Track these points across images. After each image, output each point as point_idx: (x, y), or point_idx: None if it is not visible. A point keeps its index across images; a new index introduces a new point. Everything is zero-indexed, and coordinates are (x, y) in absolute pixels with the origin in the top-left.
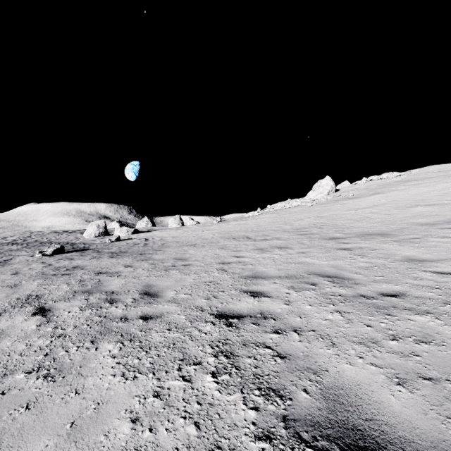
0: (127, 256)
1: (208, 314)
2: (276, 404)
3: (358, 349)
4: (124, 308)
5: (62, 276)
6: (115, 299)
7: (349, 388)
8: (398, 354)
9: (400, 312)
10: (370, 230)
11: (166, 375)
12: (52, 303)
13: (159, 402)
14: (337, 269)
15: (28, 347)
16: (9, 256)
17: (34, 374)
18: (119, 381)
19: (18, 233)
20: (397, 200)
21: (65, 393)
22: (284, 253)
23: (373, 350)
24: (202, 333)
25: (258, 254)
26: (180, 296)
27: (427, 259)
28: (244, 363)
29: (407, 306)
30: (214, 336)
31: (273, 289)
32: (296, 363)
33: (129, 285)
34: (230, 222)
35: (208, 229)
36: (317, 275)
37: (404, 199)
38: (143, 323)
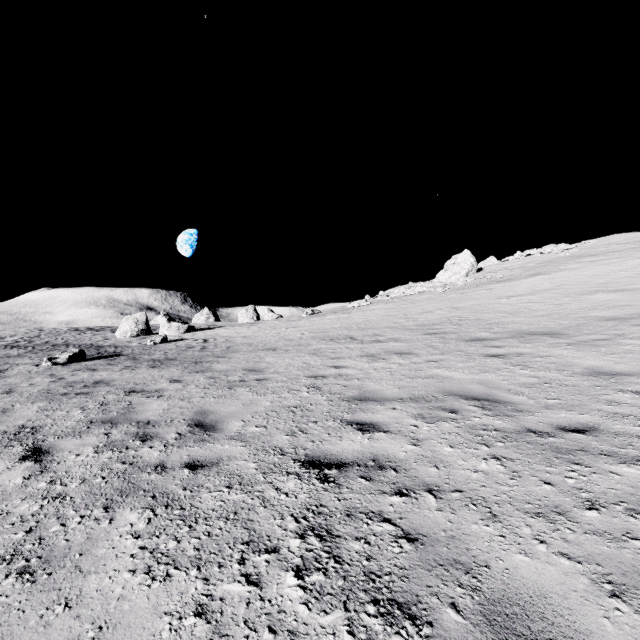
0: (175, 366)
1: (291, 461)
2: (405, 635)
3: (535, 526)
4: (162, 449)
5: (76, 396)
6: (150, 434)
7: (530, 603)
8: (604, 536)
9: (595, 459)
10: (531, 328)
11: (219, 572)
12: (54, 440)
13: (204, 627)
14: (487, 387)
15: (3, 516)
16: (4, 366)
17: (3, 568)
18: (140, 583)
19: (22, 331)
20: (568, 284)
21: (47, 606)
22: (406, 361)
23: (561, 528)
24: (281, 494)
25: (367, 363)
26: (250, 429)
27: (622, 372)
28: (349, 550)
29: (605, 450)
30: (300, 499)
31: (391, 420)
32: (435, 551)
33: (173, 411)
34: (325, 315)
35: (294, 325)
36: (458, 396)
37: (577, 282)
38: (189, 474)
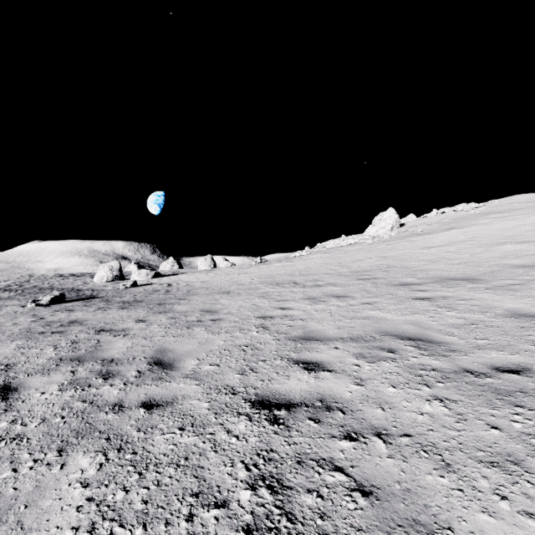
0: (141, 307)
1: (242, 400)
2: None
3: (492, 478)
4: (122, 387)
5: (51, 335)
6: (112, 372)
7: None
8: None
9: None
10: (451, 274)
11: (166, 531)
12: (24, 377)
13: None
14: (419, 327)
15: None
16: None
17: None
18: None
19: (15, 277)
20: (480, 236)
21: None
22: (343, 304)
23: (520, 481)
24: (232, 437)
25: (309, 305)
26: (204, 368)
27: None
28: (302, 505)
29: None
30: (251, 443)
31: (334, 359)
32: (391, 508)
33: (136, 350)
34: (272, 263)
35: (245, 272)
36: (393, 336)
37: (487, 234)
38: (144, 414)
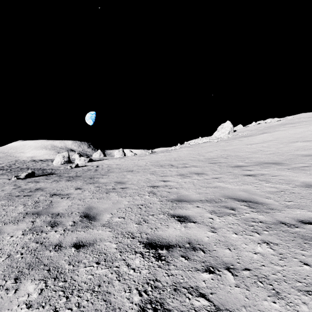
0: (79, 180)
1: (138, 242)
2: None
3: (310, 304)
4: (62, 232)
5: (23, 197)
6: (57, 222)
7: None
8: None
9: None
10: (265, 160)
11: None
12: (1, 225)
13: None
14: (248, 193)
15: None
16: None
17: None
18: None
19: (6, 161)
20: (281, 137)
21: None
22: (201, 178)
23: None
24: (130, 269)
25: (180, 179)
26: (115, 219)
27: None
28: None
29: None
30: (143, 274)
31: (197, 214)
32: None
33: (73, 207)
34: (158, 153)
35: (142, 158)
36: (233, 199)
37: (286, 136)
38: (74, 252)
